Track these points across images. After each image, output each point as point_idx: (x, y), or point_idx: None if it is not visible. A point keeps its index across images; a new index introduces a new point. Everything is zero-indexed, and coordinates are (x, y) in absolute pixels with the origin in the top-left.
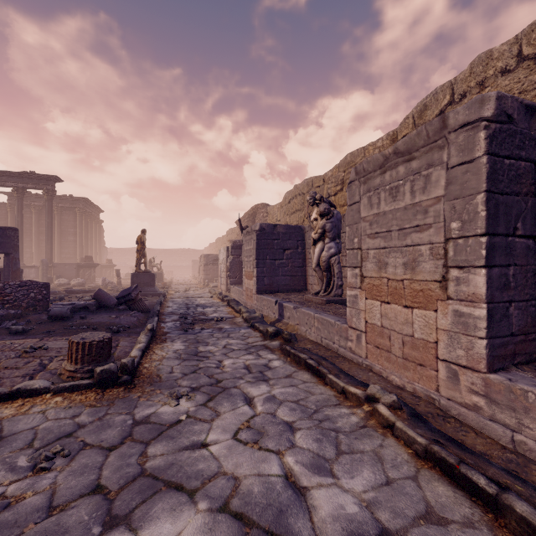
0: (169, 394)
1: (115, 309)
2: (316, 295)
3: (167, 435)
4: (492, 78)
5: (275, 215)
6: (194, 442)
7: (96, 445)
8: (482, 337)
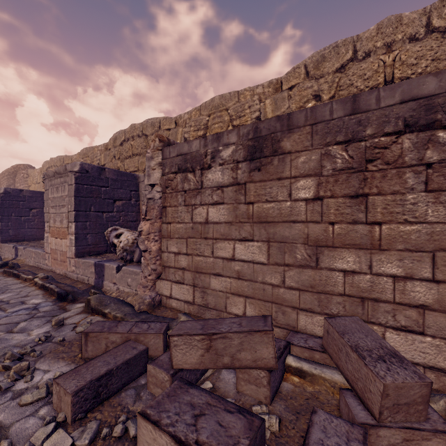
0: None
1: None
2: None
3: None
4: (136, 137)
5: (35, 178)
6: None
7: None
8: (74, 246)
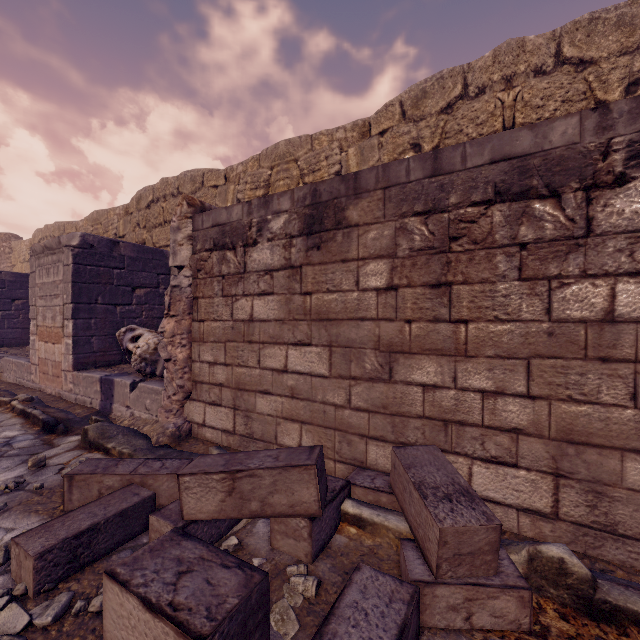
0: None
1: None
2: None
3: None
4: (169, 196)
5: (22, 254)
6: None
7: None
8: (72, 354)
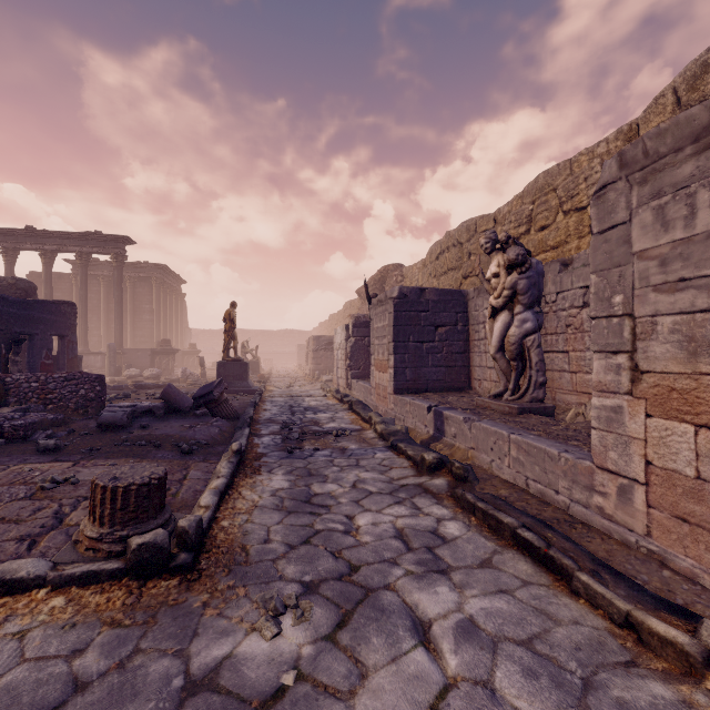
0: (261, 600)
1: (190, 414)
2: (495, 398)
3: None
4: None
5: (414, 279)
6: None
7: None
8: None
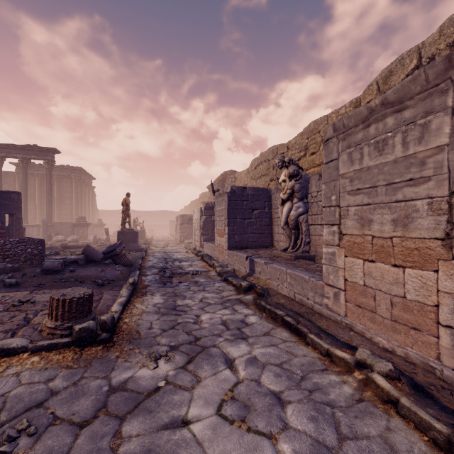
0: (148, 354)
1: (101, 263)
2: (284, 251)
3: (145, 407)
4: None
5: (242, 180)
6: (174, 418)
7: (67, 419)
8: None
